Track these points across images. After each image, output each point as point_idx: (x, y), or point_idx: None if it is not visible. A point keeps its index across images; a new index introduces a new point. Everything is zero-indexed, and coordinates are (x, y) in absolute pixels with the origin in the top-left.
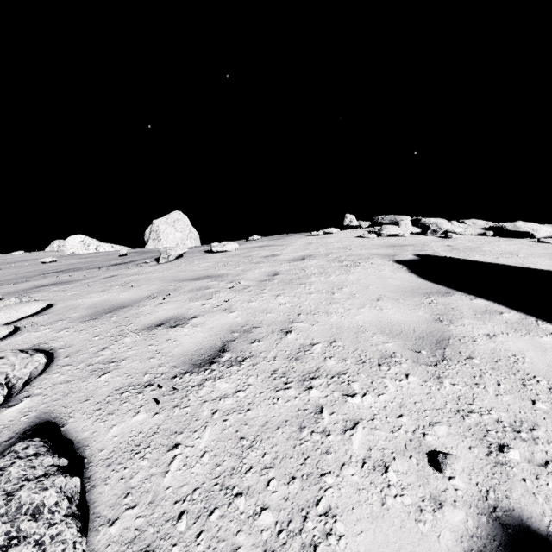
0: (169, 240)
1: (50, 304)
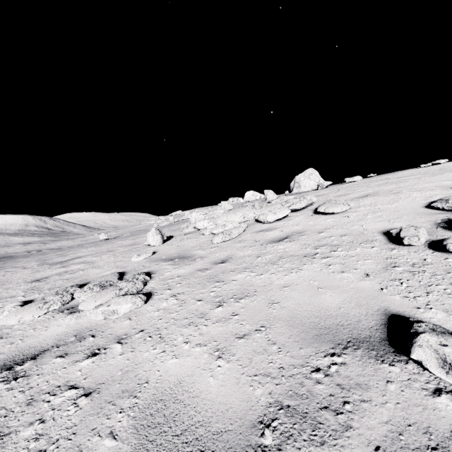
0: (306, 186)
1: None
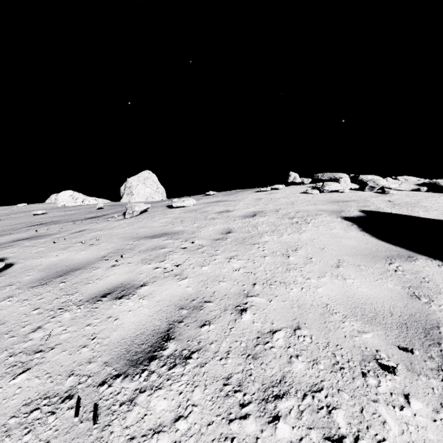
0: (140, 194)
1: (12, 262)
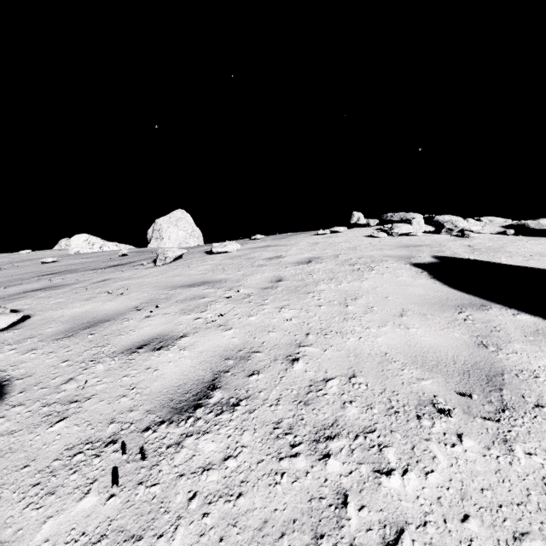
0: (172, 239)
1: (28, 314)
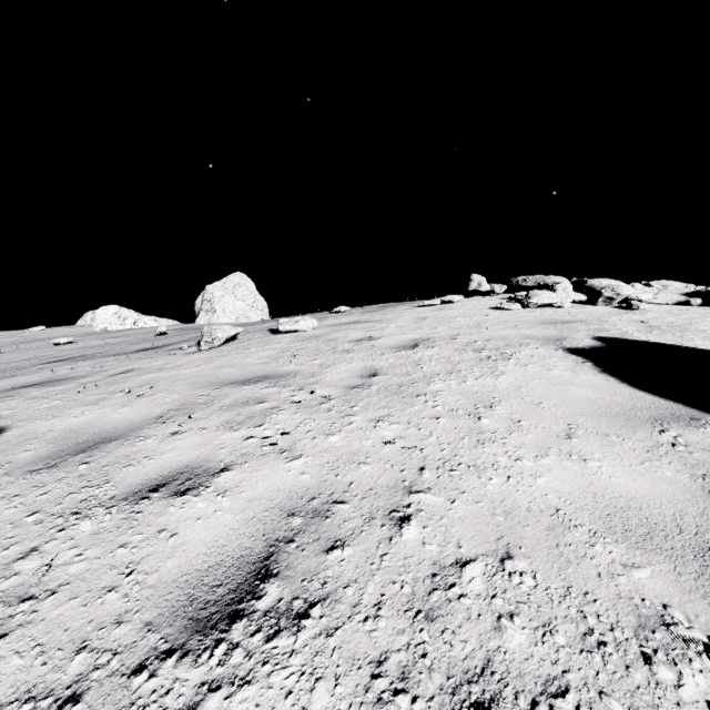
0: (227, 312)
1: (4, 426)
